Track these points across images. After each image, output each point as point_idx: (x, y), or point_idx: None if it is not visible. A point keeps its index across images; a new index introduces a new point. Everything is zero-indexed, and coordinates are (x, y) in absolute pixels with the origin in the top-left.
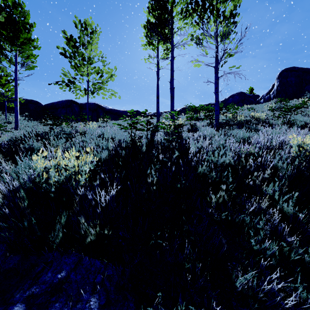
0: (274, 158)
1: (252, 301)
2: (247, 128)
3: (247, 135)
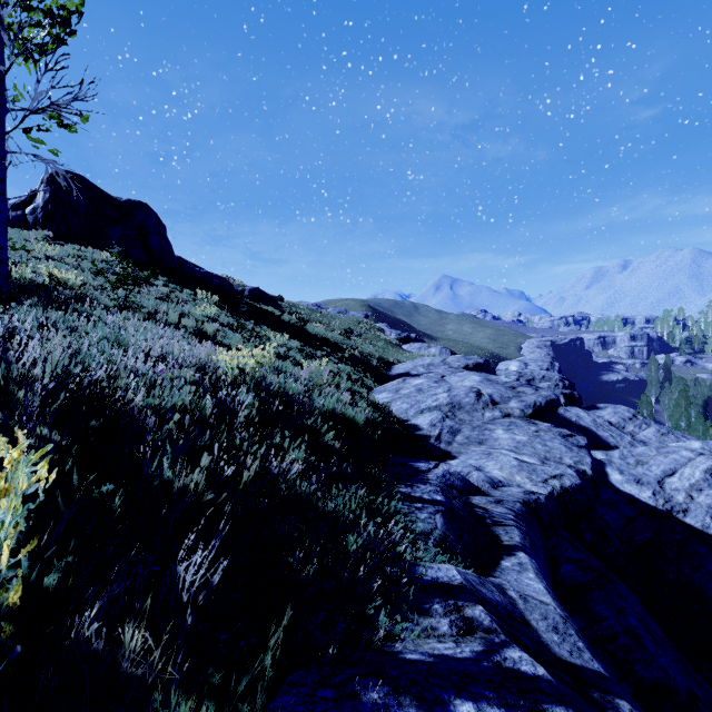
0: (220, 387)
1: (371, 553)
2: (76, 311)
3: (105, 334)
